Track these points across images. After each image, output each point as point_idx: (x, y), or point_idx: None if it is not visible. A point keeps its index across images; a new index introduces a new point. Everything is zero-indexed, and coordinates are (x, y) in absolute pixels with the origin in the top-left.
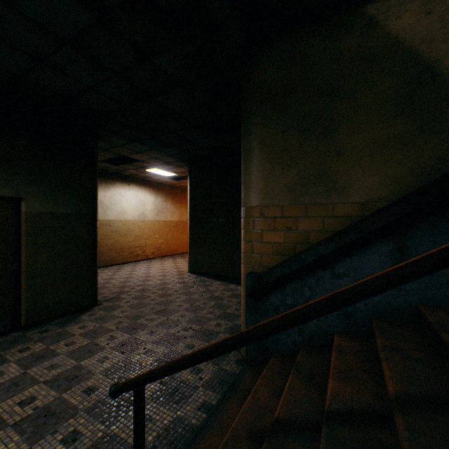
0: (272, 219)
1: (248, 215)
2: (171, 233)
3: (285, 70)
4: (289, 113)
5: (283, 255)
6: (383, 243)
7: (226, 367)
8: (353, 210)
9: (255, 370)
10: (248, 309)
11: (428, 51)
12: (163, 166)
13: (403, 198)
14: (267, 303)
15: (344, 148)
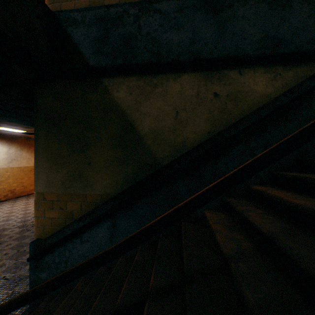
0: (52, 202)
1: (36, 198)
2: (27, 177)
3: (60, 102)
4: (62, 132)
5: (58, 226)
6: (106, 221)
7: (16, 312)
8: (97, 198)
9: (31, 312)
10: (31, 268)
11: (130, 114)
12: (9, 126)
13: (115, 197)
14: (44, 262)
15: (93, 160)
